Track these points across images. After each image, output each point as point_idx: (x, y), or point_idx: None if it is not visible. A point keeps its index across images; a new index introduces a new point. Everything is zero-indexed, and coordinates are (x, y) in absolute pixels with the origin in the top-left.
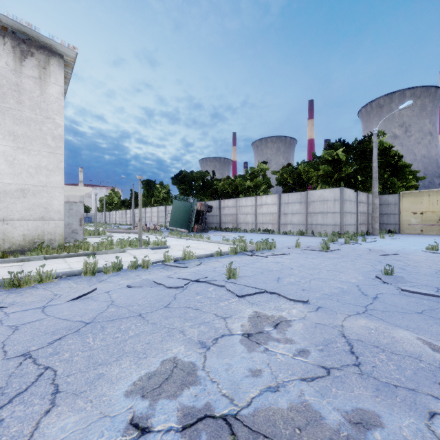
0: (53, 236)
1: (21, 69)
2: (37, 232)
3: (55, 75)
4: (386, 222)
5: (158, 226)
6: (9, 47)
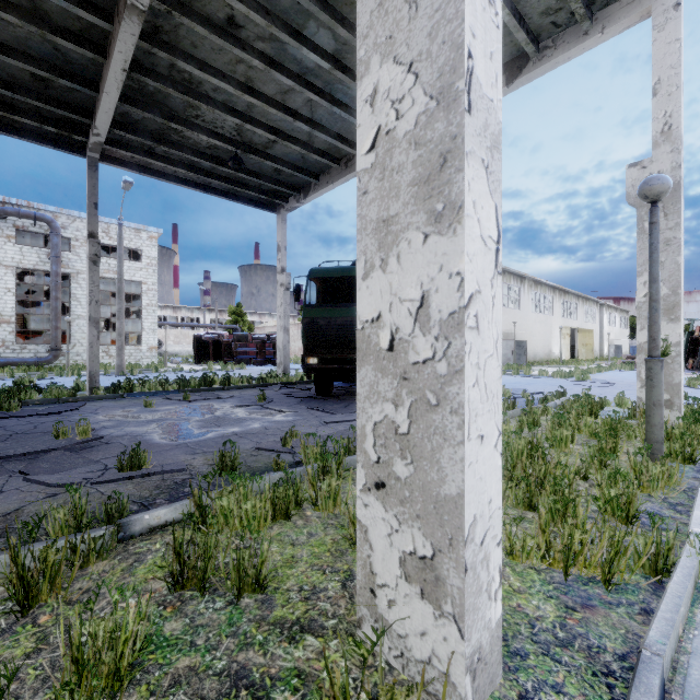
0: None
1: None
2: None
3: None
4: None
5: None
6: None
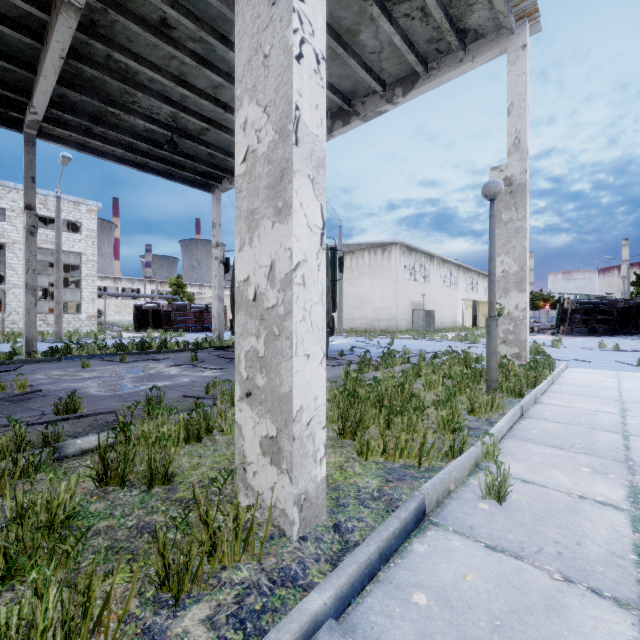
0: (393, 327)
1: (383, 257)
2: (388, 325)
3: (393, 254)
4: None
5: (535, 327)
6: (380, 251)
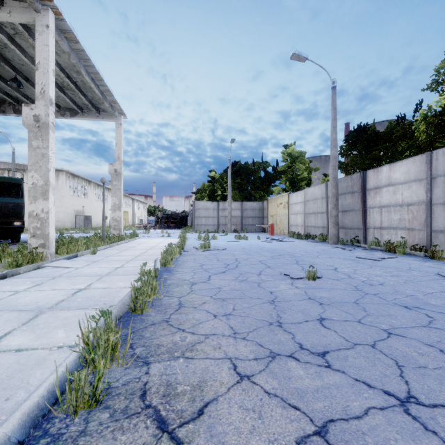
0: (60, 227)
1: None
2: (56, 225)
3: (61, 177)
4: (265, 223)
5: (148, 225)
6: None
